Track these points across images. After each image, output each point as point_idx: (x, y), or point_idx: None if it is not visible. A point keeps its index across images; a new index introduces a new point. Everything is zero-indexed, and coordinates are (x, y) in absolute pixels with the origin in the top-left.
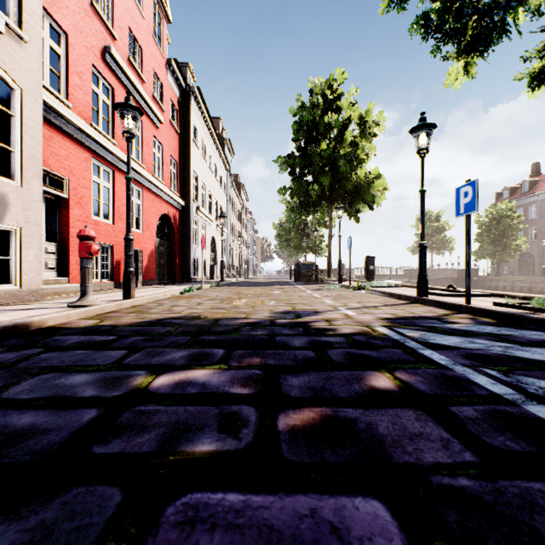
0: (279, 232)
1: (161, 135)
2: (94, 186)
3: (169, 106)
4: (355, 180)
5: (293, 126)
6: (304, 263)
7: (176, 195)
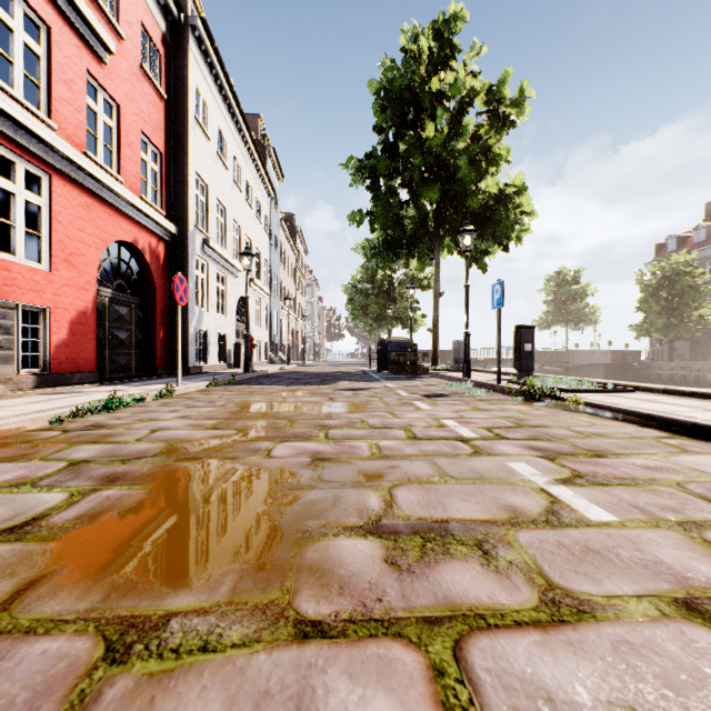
0: (352, 295)
1: (113, 82)
2: (5, 196)
3: (137, 36)
4: (483, 197)
5: (374, 105)
6: (393, 340)
7: (158, 212)
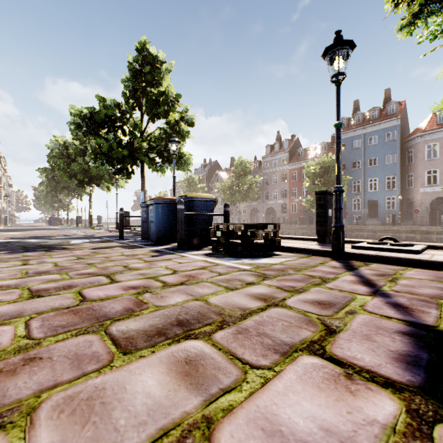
0: (39, 196)
1: None
2: None
3: None
4: None
5: (48, 156)
6: (54, 217)
7: None
